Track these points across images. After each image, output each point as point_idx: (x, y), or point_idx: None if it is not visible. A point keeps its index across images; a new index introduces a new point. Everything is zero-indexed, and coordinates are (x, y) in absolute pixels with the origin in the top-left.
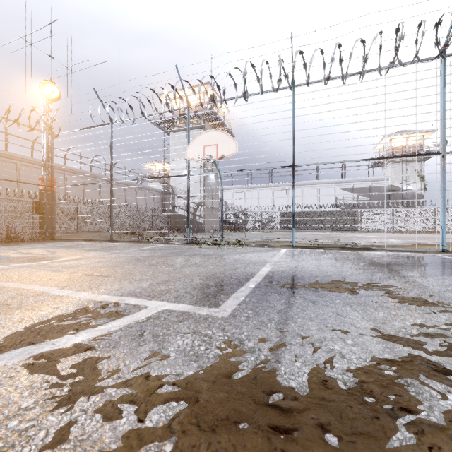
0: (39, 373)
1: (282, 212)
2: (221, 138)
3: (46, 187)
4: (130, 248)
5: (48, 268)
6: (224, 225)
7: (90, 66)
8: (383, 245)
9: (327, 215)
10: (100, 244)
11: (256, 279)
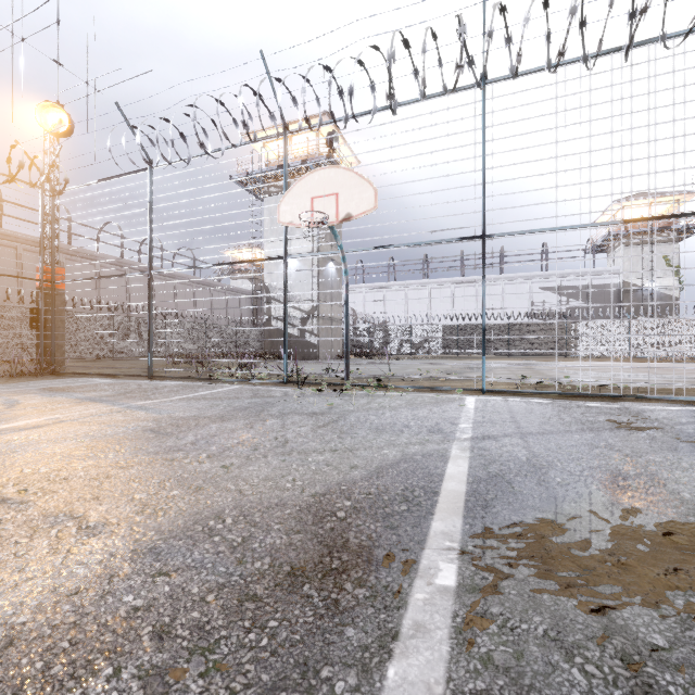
0: None
1: (446, 325)
2: (345, 180)
3: (43, 282)
4: (171, 394)
5: None
6: (352, 347)
7: (124, 80)
8: (652, 387)
9: (519, 331)
10: (124, 385)
11: (445, 522)
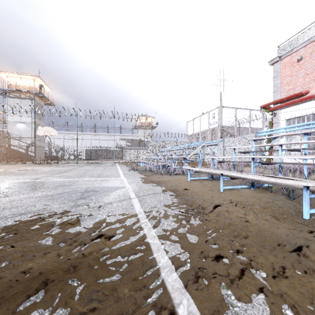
0: (40, 168)
1: (87, 149)
2: (51, 129)
3: None
4: (12, 165)
5: (5, 167)
6: (48, 157)
7: None
8: None
9: (110, 152)
10: None
11: (61, 166)
